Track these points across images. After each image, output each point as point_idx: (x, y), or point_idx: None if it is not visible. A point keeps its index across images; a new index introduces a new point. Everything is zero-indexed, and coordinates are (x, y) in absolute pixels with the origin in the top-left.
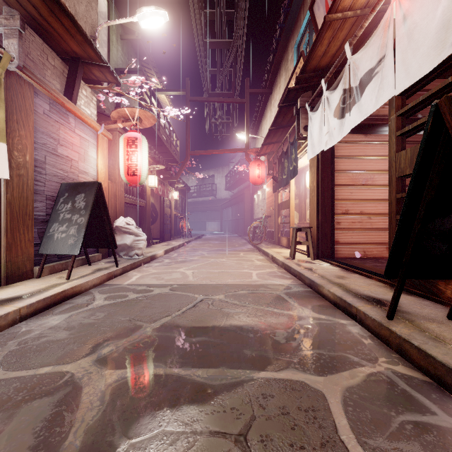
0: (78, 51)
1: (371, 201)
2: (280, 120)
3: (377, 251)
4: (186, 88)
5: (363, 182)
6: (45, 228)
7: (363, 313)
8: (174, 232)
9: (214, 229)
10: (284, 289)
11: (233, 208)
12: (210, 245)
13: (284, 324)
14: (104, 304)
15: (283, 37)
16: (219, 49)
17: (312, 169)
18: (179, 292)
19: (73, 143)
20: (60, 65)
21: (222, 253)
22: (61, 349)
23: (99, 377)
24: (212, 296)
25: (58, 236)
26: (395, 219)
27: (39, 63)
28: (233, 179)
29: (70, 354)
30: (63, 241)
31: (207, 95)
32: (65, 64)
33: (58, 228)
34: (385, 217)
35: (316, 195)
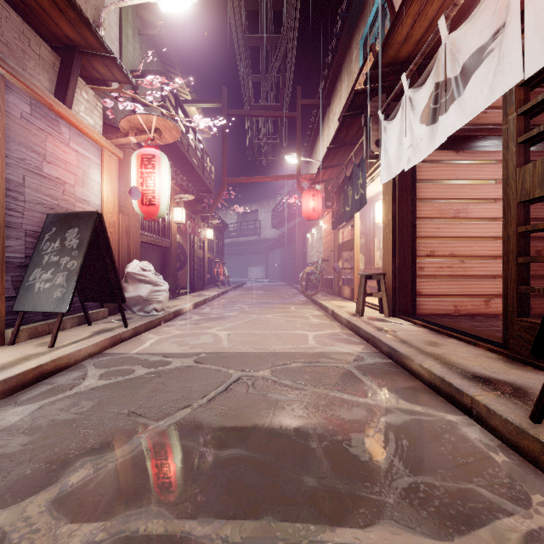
0: (73, 36)
1: (465, 240)
2: (343, 135)
3: (472, 305)
4: (223, 99)
5: (454, 214)
6: (24, 275)
7: (484, 408)
8: (208, 279)
9: (258, 276)
10: (354, 360)
11: (281, 250)
12: (253, 296)
13: (362, 422)
14: (97, 385)
15: (345, 30)
16: (263, 49)
17: (386, 197)
18: (207, 366)
19: (66, 161)
20: (49, 55)
21: (268, 306)
22: (3, 474)
23: (49, 542)
24: (253, 373)
25: (40, 287)
26: (516, 263)
27: (16, 49)
28: (281, 215)
29: (16, 485)
30: (46, 294)
31: (248, 108)
32: (56, 55)
33: (40, 275)
34: (482, 261)
35: (392, 231)
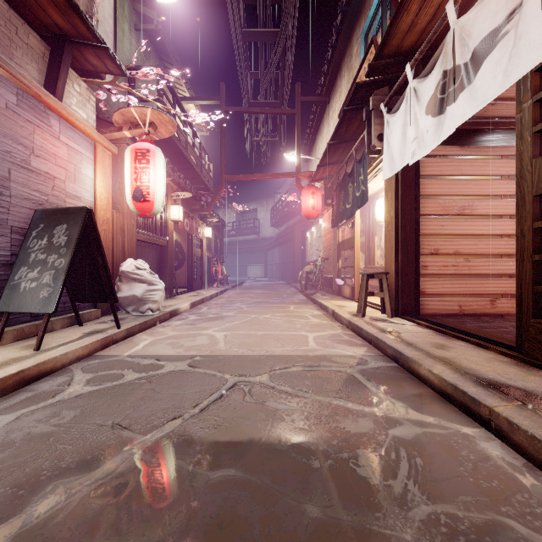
0: (63, 25)
1: (470, 237)
2: (343, 131)
3: (478, 305)
4: (221, 96)
5: (458, 211)
6: (9, 274)
7: (506, 421)
8: (206, 278)
9: (256, 275)
10: (358, 363)
11: (280, 249)
12: (251, 295)
13: (369, 436)
14: (83, 392)
15: (346, 24)
16: (262, 44)
17: (388, 193)
18: (202, 370)
19: (56, 155)
20: (38, 45)
21: (267, 306)
22: None
23: None
24: (250, 378)
25: (25, 286)
26: (532, 261)
27: (2, 36)
28: (280, 213)
29: None
30: (32, 294)
31: (247, 105)
32: (46, 45)
33: (26, 274)
34: (488, 259)
35: (395, 228)
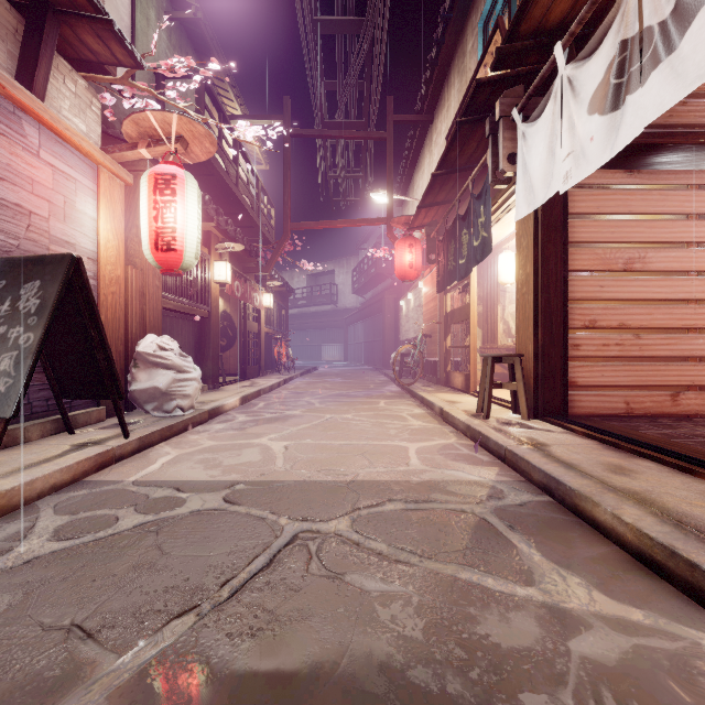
0: None
1: (641, 303)
2: (455, 155)
3: (652, 401)
4: (285, 114)
5: (625, 266)
6: None
7: None
8: (266, 362)
9: (334, 358)
10: (489, 496)
11: (365, 323)
12: (326, 385)
13: (536, 658)
14: (41, 552)
15: (457, 10)
16: (341, 40)
17: (522, 240)
18: (244, 508)
19: (33, 179)
20: (6, 15)
21: (347, 401)
22: None
23: None
24: (320, 524)
25: None
26: None
27: None
28: (365, 276)
29: None
30: None
31: (320, 126)
32: (20, 16)
33: None
34: (668, 335)
35: (533, 291)
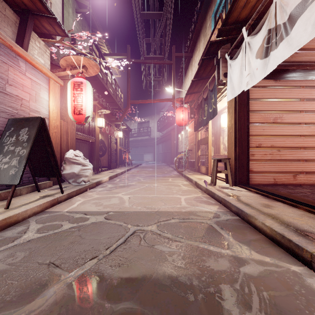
0: (27, 2)
1: (280, 136)
2: (201, 72)
3: (285, 178)
4: (128, 53)
5: (273, 120)
6: None
7: None
8: (119, 161)
9: (149, 160)
10: (213, 217)
11: (163, 144)
12: (146, 172)
13: (227, 273)
14: (33, 237)
15: (203, 9)
16: (152, 21)
17: (230, 109)
18: (113, 221)
19: (23, 85)
20: (12, 15)
21: (155, 178)
22: None
23: None
24: (144, 227)
25: (1, 167)
26: None
27: None
28: (163, 123)
29: None
30: (5, 172)
31: (143, 58)
32: (17, 16)
33: (1, 159)
34: (292, 150)
35: (234, 131)
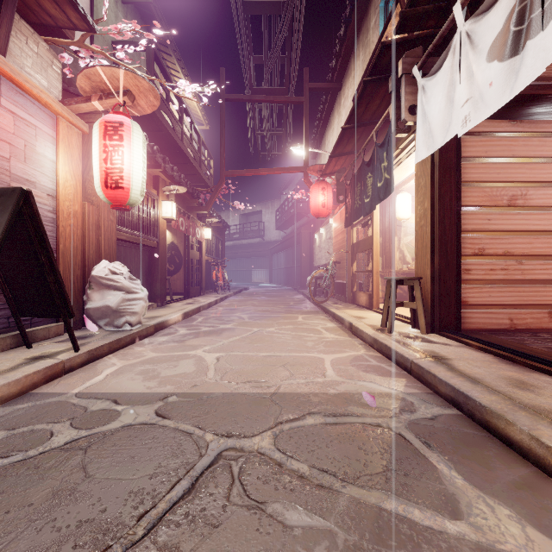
0: None
1: (523, 234)
2: (361, 111)
3: (533, 318)
4: (221, 82)
5: (509, 202)
6: None
7: None
8: (206, 284)
9: (261, 280)
10: (401, 409)
11: (286, 253)
12: (255, 303)
13: None
14: None
15: None
16: (266, 21)
17: (421, 180)
18: (173, 423)
19: None
20: None
21: (271, 316)
22: None
23: None
24: (244, 441)
25: None
26: None
27: None
28: (286, 215)
29: None
30: None
31: (250, 92)
32: None
33: None
34: (546, 261)
35: (430, 223)
